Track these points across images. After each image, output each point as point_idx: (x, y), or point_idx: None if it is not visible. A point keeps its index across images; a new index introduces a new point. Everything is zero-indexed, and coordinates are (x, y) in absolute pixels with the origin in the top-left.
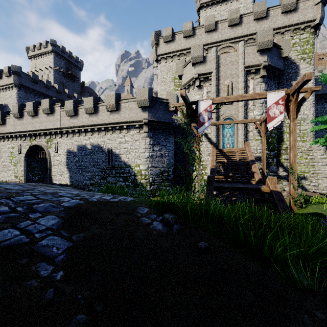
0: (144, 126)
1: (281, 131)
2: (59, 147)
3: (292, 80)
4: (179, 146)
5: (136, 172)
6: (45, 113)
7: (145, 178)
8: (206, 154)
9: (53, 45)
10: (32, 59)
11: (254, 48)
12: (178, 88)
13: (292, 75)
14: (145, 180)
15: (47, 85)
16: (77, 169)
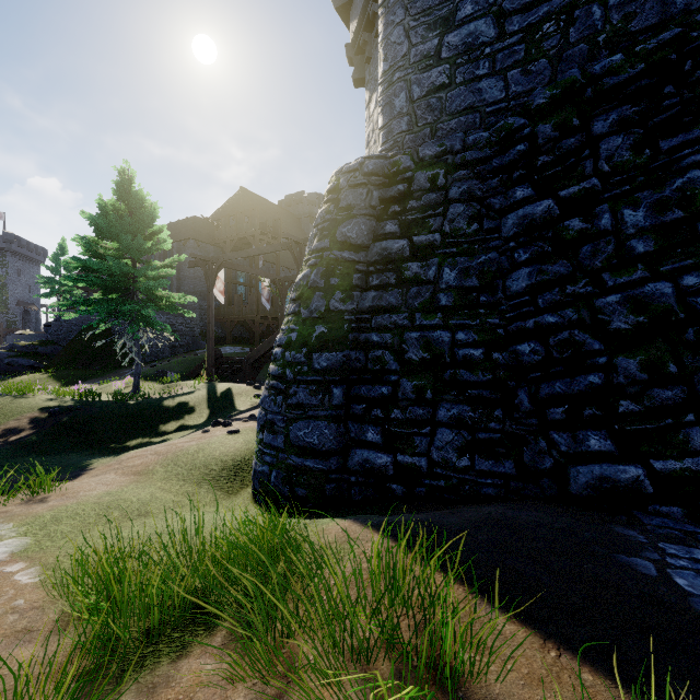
0: None
1: None
2: None
3: None
4: None
5: None
6: None
7: None
8: None
9: None
10: None
11: None
12: None
13: None
14: None
15: None
16: None
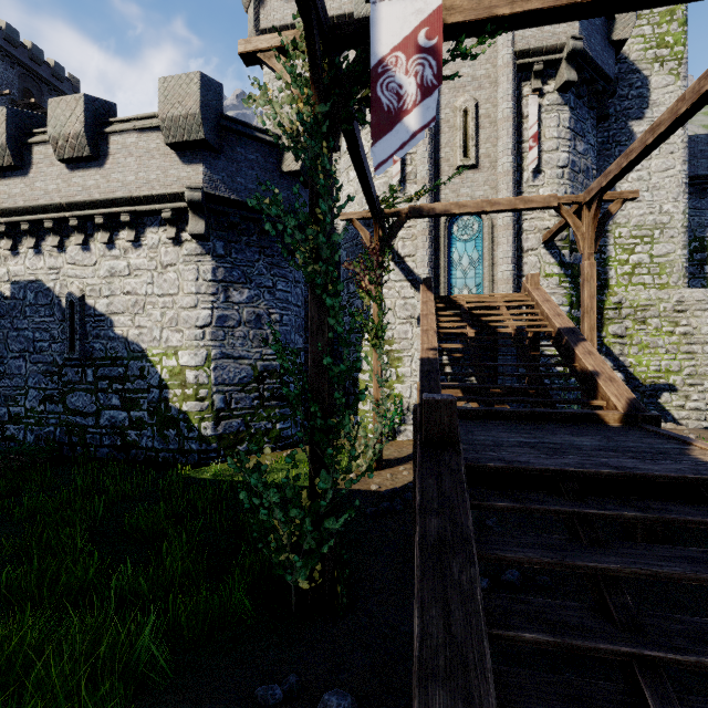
0: (192, 215)
1: (602, 257)
2: None
3: (630, 118)
4: None
5: (167, 377)
6: None
7: (197, 394)
8: (401, 319)
9: None
10: None
11: None
12: None
13: (630, 104)
14: (199, 403)
15: None
16: None
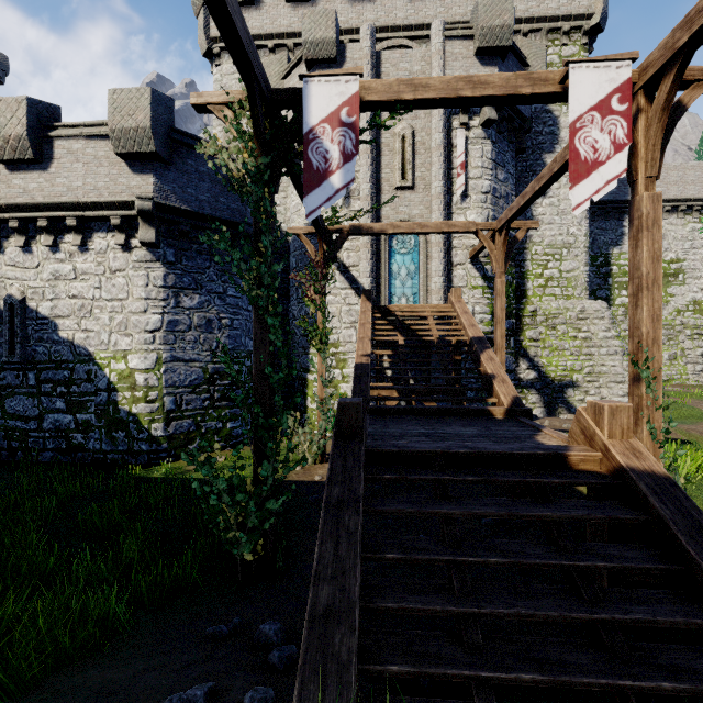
0: (142, 223)
1: (521, 271)
2: None
3: (544, 151)
4: None
5: (116, 380)
6: None
7: (147, 396)
8: (346, 324)
9: None
10: None
11: (468, 43)
12: None
13: (544, 139)
14: (149, 405)
15: None
16: None
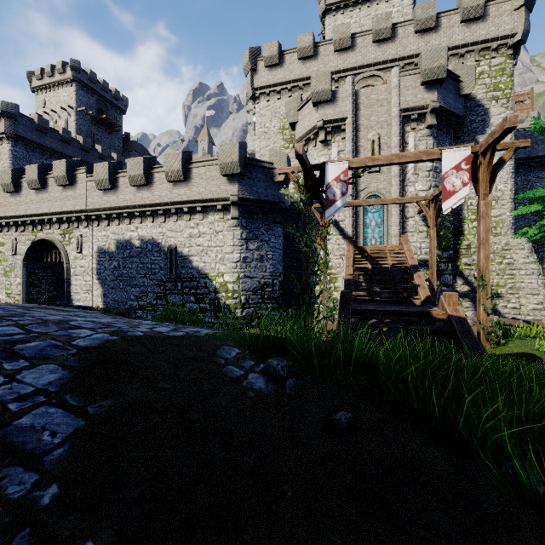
0: (232, 208)
1: (459, 217)
2: (84, 244)
3: (477, 134)
4: (290, 242)
5: (218, 287)
6: (59, 185)
7: (233, 296)
8: (337, 256)
9: (75, 69)
10: (38, 93)
11: (416, 78)
12: (289, 144)
13: (477, 125)
14: (234, 300)
15: (65, 137)
16: (116, 282)
